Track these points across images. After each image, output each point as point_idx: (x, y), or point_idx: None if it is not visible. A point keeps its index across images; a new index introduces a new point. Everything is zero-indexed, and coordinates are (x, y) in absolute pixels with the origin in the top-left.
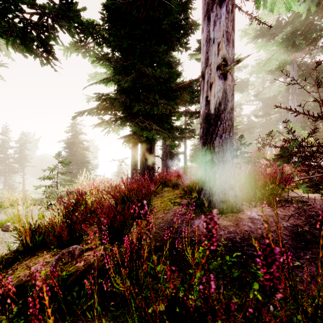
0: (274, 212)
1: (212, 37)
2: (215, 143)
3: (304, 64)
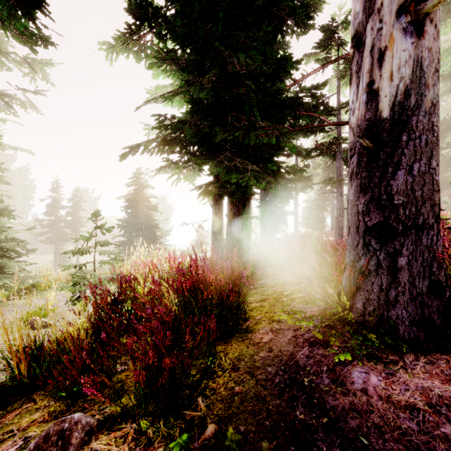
0: None
1: None
2: (393, 185)
3: None
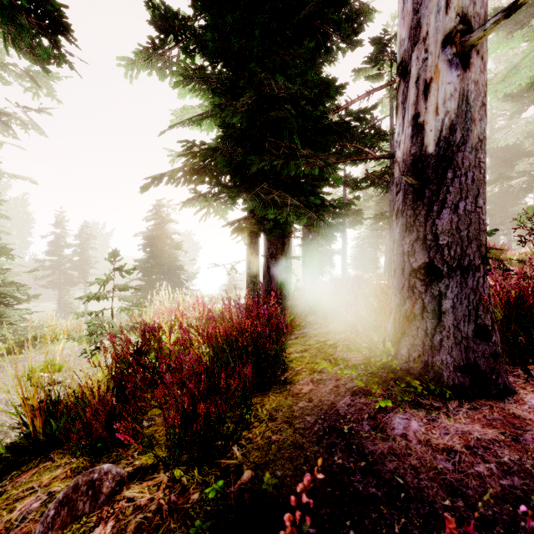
0: None
1: None
2: (439, 225)
3: None
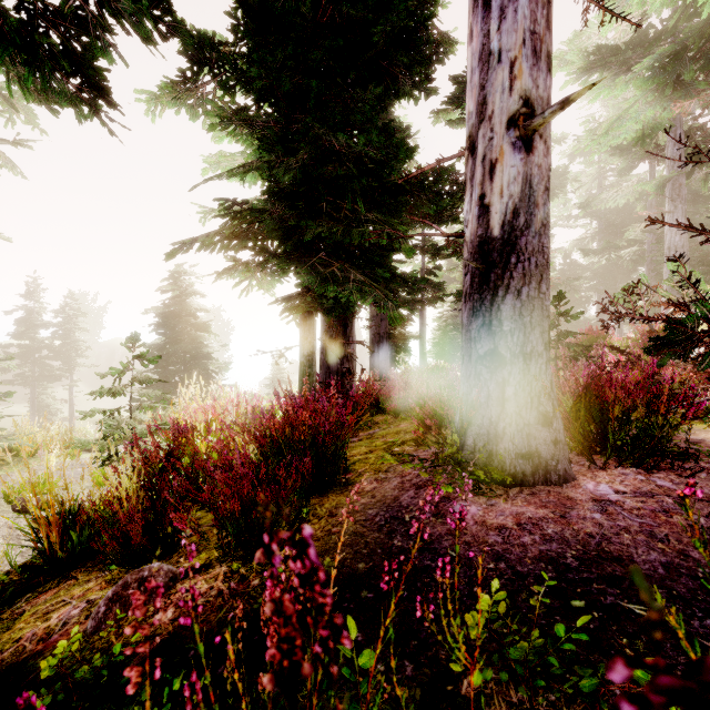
0: (657, 483)
1: (495, 48)
2: (503, 310)
3: (702, 128)
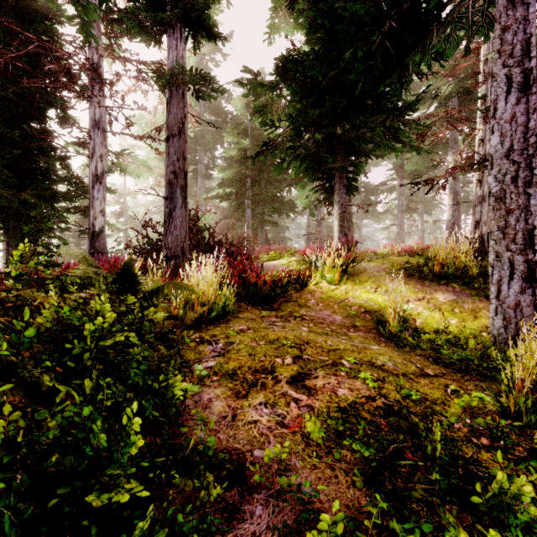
0: None
1: (95, 197)
2: (97, 245)
3: None
